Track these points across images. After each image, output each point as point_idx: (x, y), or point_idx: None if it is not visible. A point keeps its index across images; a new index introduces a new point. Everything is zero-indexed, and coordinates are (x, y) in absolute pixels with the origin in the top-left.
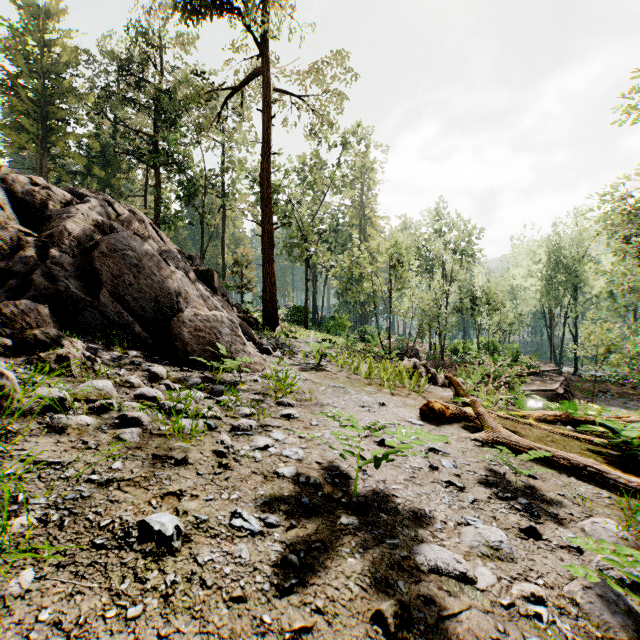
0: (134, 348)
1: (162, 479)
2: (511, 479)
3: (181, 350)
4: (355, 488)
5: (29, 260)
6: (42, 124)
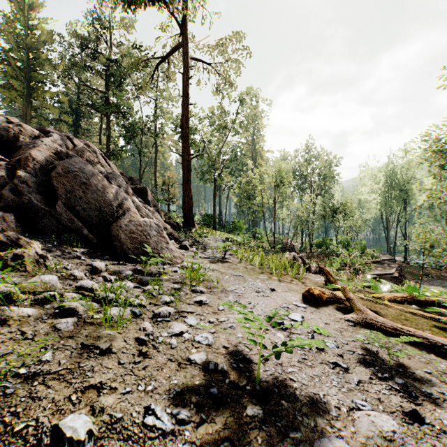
0: (82, 246)
1: (85, 371)
2: (384, 357)
3: (118, 248)
4: (258, 375)
5: (1, 179)
6: (27, 85)
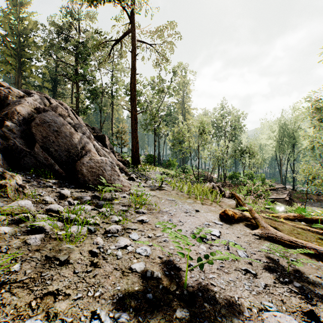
0: (54, 178)
1: (46, 279)
2: (283, 265)
3: (81, 179)
4: (185, 282)
5: None
6: (18, 60)
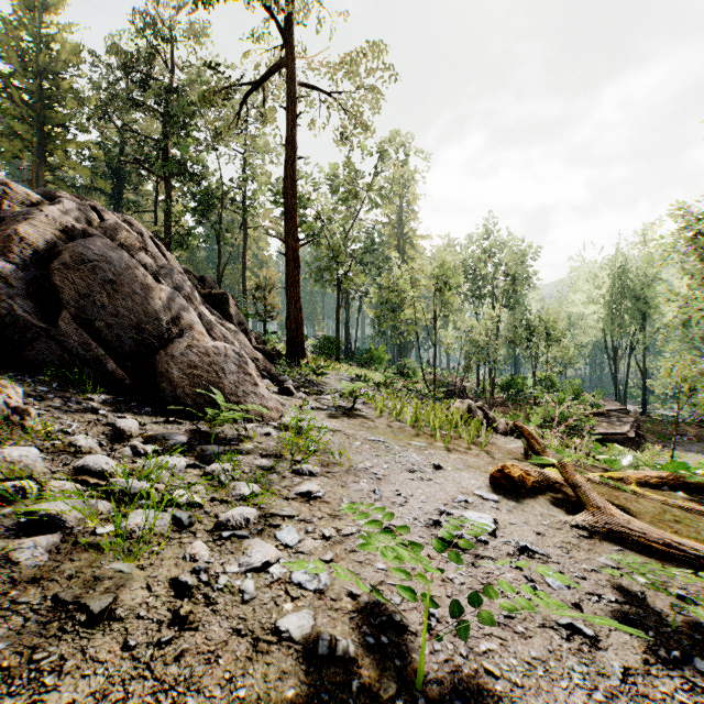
0: (105, 391)
1: (44, 671)
2: (658, 608)
3: (168, 394)
4: (420, 670)
5: None
6: (38, 130)
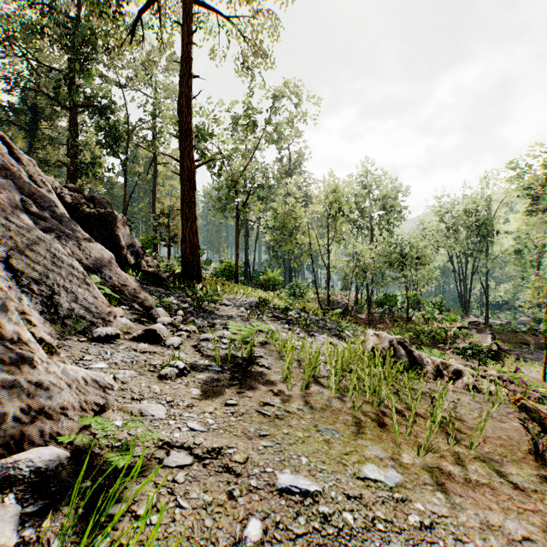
0: None
1: None
2: None
3: None
4: None
5: None
6: None
